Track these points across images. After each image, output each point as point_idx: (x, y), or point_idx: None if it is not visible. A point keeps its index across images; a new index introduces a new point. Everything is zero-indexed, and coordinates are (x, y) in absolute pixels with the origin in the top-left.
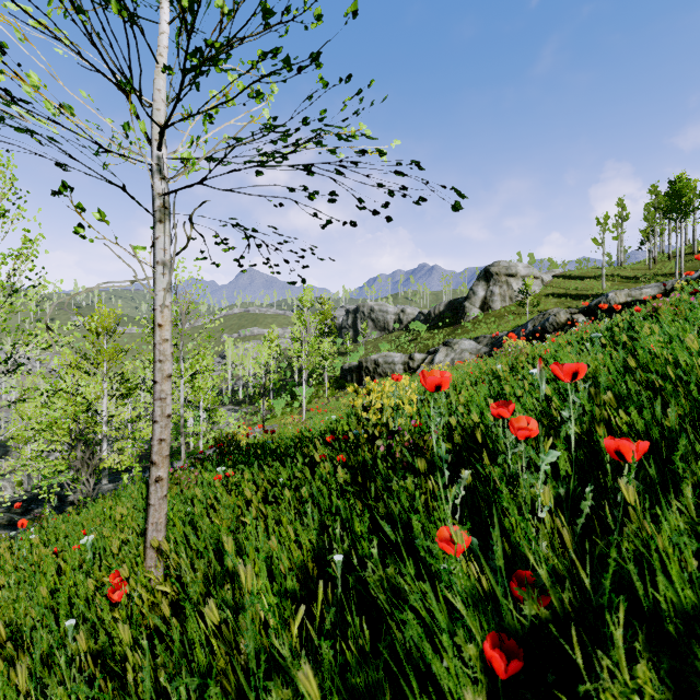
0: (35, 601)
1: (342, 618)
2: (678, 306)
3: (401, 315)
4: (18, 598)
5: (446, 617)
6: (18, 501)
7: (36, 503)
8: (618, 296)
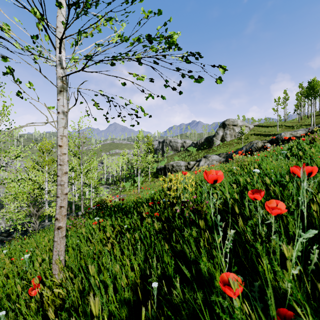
0: None
1: None
2: None
3: (184, 144)
4: None
5: None
6: (5, 230)
7: (13, 231)
8: (286, 135)
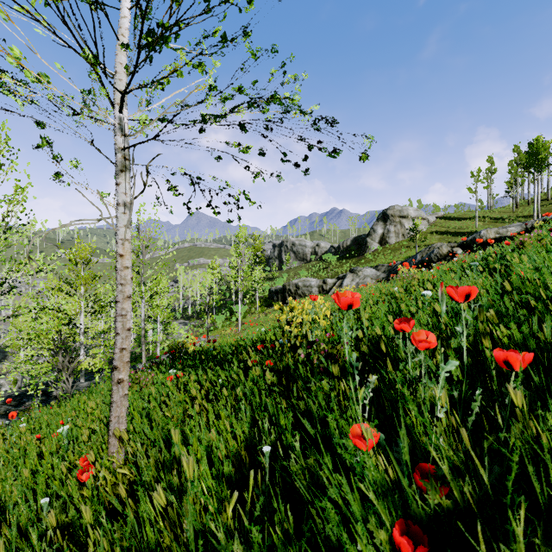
0: (20, 479)
1: (270, 499)
2: (540, 240)
3: (317, 248)
4: (5, 478)
5: (360, 506)
6: (12, 396)
7: (27, 397)
8: (489, 233)
